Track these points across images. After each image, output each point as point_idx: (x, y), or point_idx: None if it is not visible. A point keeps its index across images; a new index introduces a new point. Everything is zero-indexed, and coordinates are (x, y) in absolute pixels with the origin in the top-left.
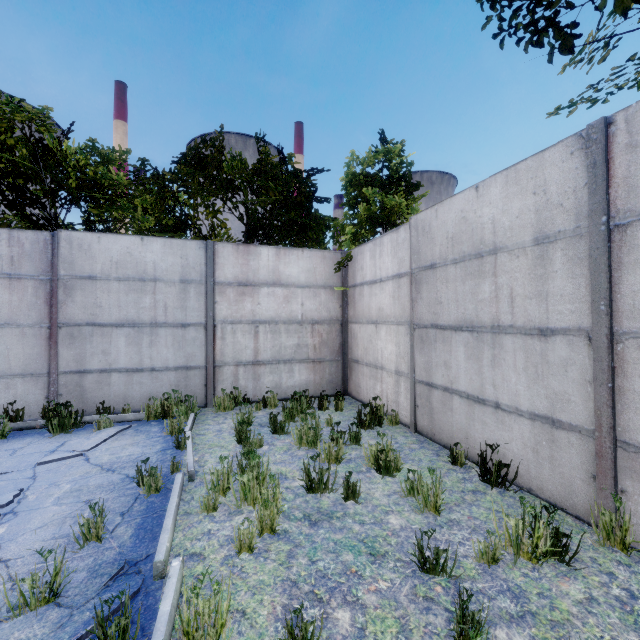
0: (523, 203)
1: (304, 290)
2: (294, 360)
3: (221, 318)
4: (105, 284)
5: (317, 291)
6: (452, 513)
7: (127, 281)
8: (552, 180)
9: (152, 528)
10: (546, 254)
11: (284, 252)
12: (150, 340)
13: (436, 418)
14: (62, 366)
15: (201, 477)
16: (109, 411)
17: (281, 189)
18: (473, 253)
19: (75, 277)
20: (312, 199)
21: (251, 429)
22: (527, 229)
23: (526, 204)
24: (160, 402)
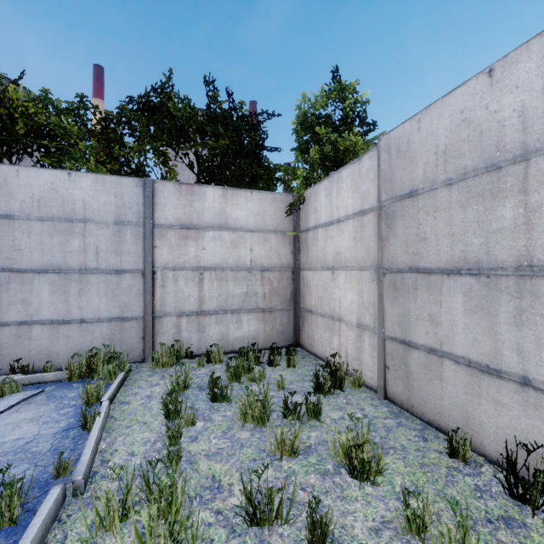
0: None
1: (253, 234)
2: (242, 310)
3: (161, 264)
4: (25, 224)
5: (267, 236)
6: None
7: (51, 221)
8: None
9: None
10: None
11: (231, 193)
12: (79, 288)
13: (416, 386)
14: None
15: (96, 486)
16: (27, 370)
17: (231, 135)
18: (482, 166)
19: None
20: (262, 146)
21: (187, 394)
22: None
23: None
24: (85, 359)
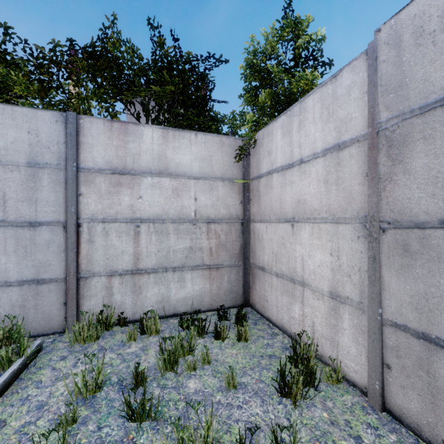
0: None
1: (198, 182)
2: (185, 267)
3: (88, 215)
4: None
5: (214, 183)
6: None
7: None
8: None
9: None
10: None
11: (173, 134)
12: None
13: None
14: None
15: None
16: None
17: (177, 82)
18: None
19: None
20: (210, 96)
21: (99, 399)
22: None
23: None
24: None
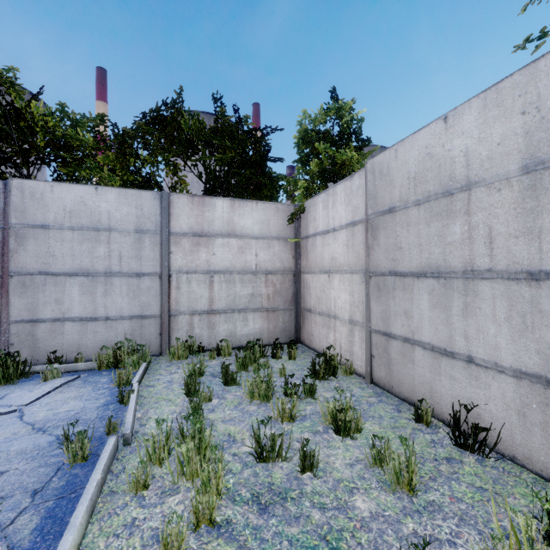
0: (507, 127)
1: (258, 241)
2: (248, 309)
3: (176, 268)
4: (58, 233)
5: (271, 242)
6: (429, 492)
7: (81, 230)
8: (549, 93)
9: (63, 516)
10: (539, 183)
11: (238, 204)
12: (104, 289)
13: (395, 370)
14: (13, 315)
15: (139, 439)
16: (61, 360)
17: (237, 147)
18: (440, 191)
19: (27, 226)
20: (266, 158)
21: (202, 380)
22: (512, 156)
23: (511, 127)
24: (112, 351)
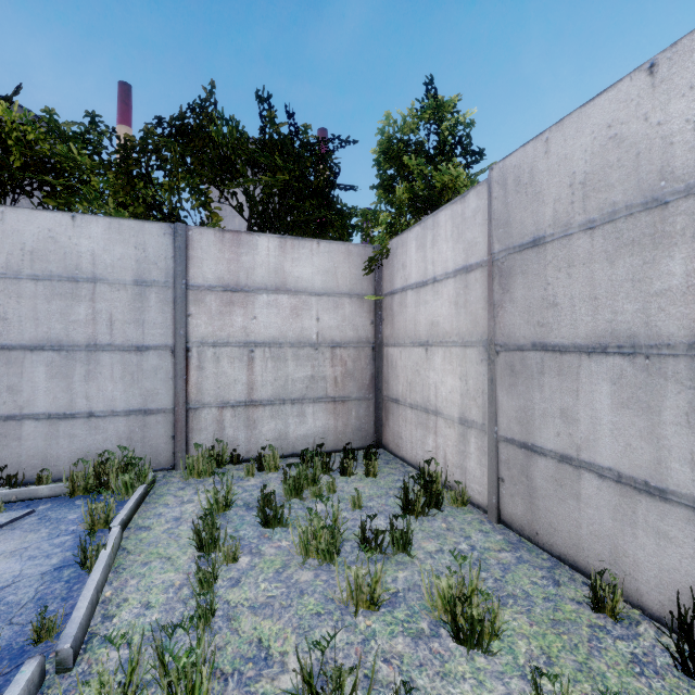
0: None
1: (320, 299)
2: (306, 399)
3: (197, 338)
4: (12, 285)
5: (339, 301)
6: None
7: (49, 281)
8: None
9: None
10: None
11: (291, 244)
12: (86, 370)
13: (542, 506)
14: None
15: (91, 656)
16: (15, 481)
17: (292, 168)
18: (639, 201)
19: None
20: (334, 184)
21: (230, 515)
22: None
23: None
24: (93, 467)
